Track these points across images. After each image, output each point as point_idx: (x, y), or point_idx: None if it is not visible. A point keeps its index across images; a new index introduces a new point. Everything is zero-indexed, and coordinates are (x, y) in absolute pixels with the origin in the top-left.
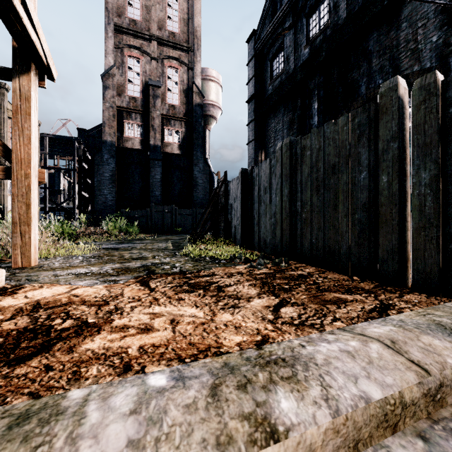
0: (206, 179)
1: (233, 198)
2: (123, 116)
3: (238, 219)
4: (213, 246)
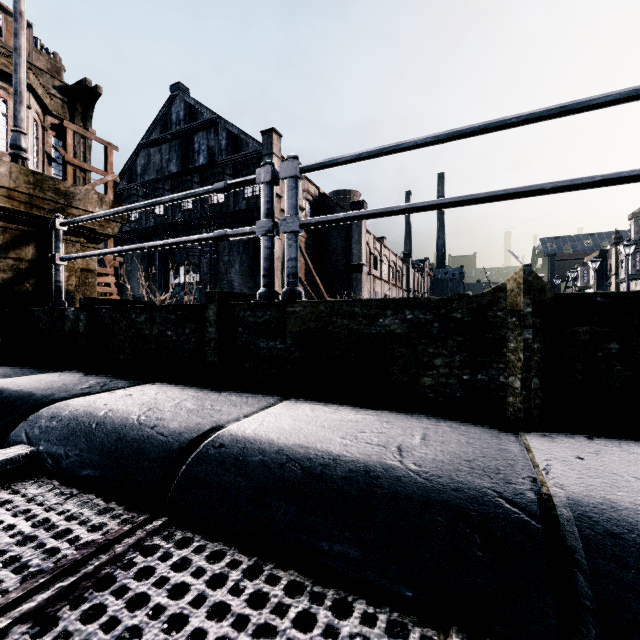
0: None
1: None
2: None
3: None
4: None
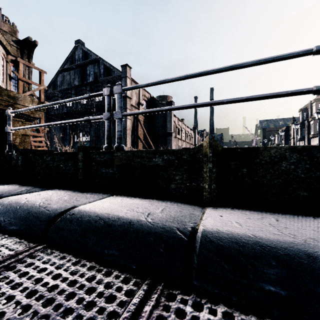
0: None
1: None
2: None
3: None
4: None
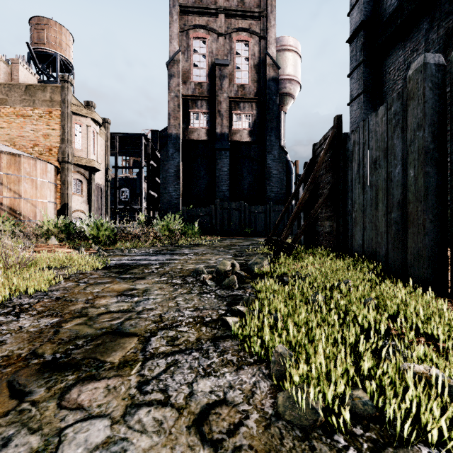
0: (282, 169)
1: (368, 160)
2: (188, 106)
3: (396, 207)
4: (370, 308)
